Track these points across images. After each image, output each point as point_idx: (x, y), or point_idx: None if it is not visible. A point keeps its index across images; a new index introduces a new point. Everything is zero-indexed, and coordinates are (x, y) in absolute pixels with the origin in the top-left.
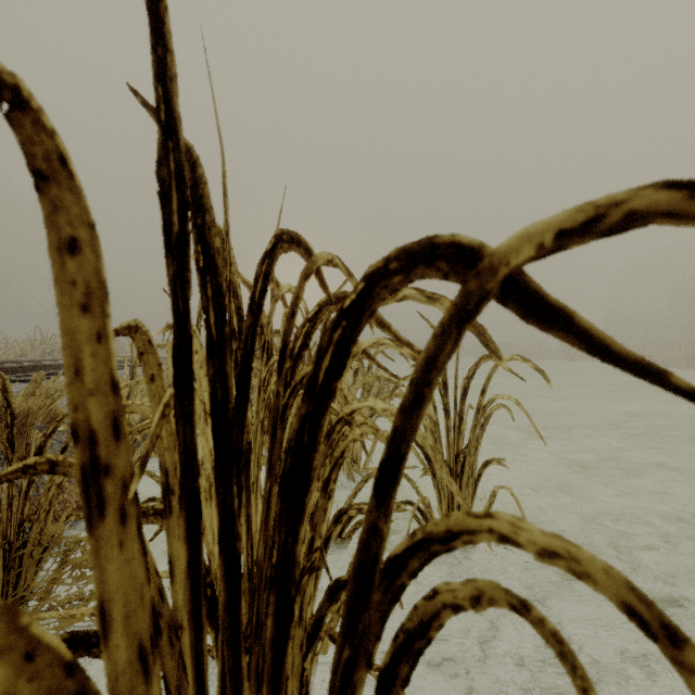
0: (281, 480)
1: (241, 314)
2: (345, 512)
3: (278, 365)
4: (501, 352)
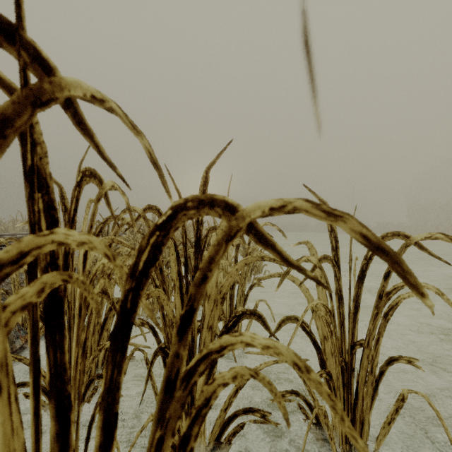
0: None
1: None
2: None
3: None
4: None
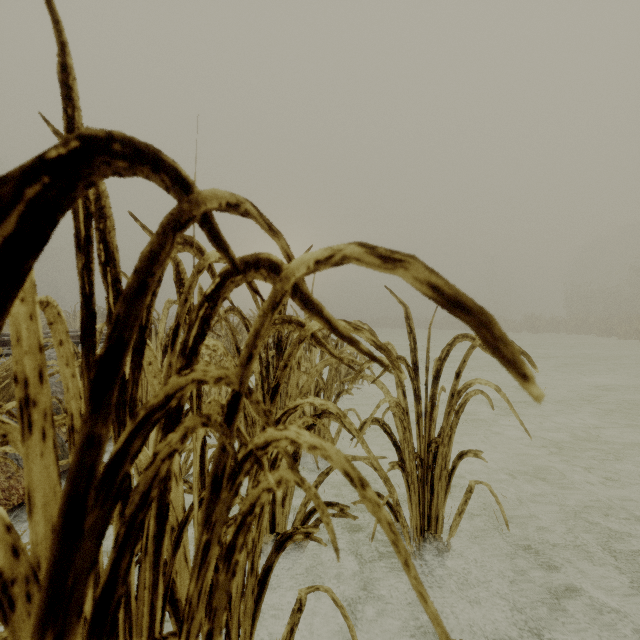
0: (102, 603)
1: (119, 289)
2: (290, 536)
3: (92, 386)
4: (526, 364)
